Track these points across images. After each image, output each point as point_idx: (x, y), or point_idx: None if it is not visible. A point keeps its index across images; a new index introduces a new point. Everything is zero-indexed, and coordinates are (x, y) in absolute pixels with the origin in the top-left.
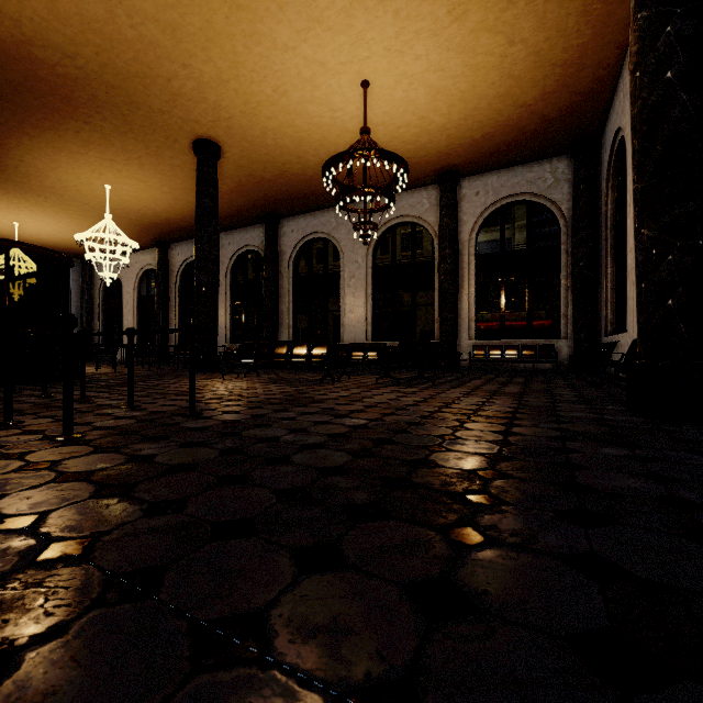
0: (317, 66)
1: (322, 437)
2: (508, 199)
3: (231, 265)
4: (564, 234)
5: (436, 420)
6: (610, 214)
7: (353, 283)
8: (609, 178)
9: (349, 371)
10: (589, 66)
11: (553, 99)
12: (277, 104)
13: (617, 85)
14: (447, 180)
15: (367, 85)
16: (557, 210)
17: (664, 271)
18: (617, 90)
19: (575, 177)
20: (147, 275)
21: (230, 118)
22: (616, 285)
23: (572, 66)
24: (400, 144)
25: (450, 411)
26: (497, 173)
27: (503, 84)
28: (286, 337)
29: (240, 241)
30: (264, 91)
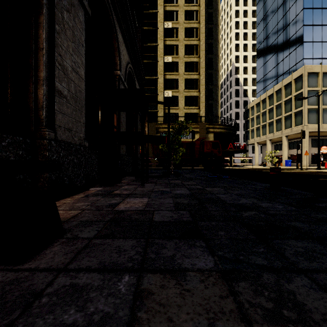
0: None
1: None
2: None
3: None
4: None
5: None
6: None
7: None
8: None
9: None
10: None
11: None
12: None
13: None
14: None
15: None
16: None
17: None
18: None
19: None
20: None
21: None
22: None
23: None
24: None
25: None
26: None
27: None
28: None
29: None
30: None
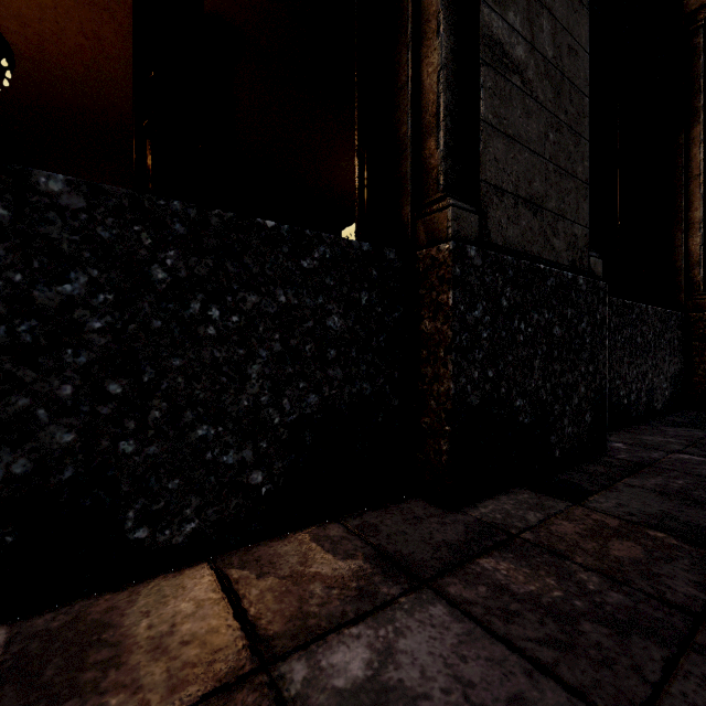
0: None
1: None
2: None
3: None
4: None
5: None
6: None
7: None
8: None
9: None
10: None
11: None
12: None
13: None
14: None
15: None
16: None
17: None
18: None
19: None
20: None
21: None
22: None
23: None
24: None
25: None
26: None
27: None
28: None
29: None
30: None
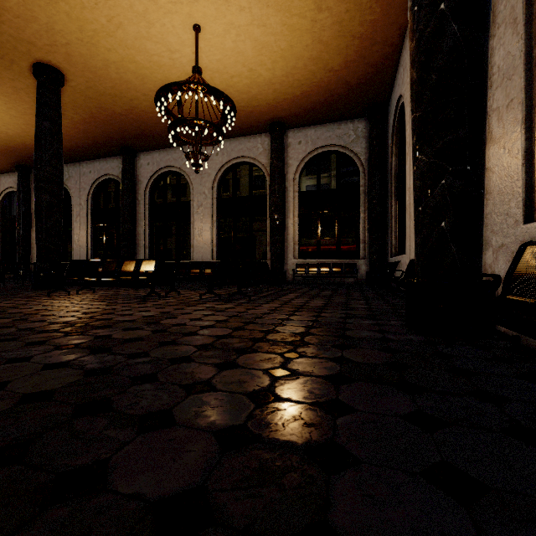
0: (149, 1)
1: (1, 404)
2: (322, 149)
3: (92, 191)
4: (362, 178)
5: (213, 351)
6: (394, 164)
7: (201, 211)
8: (393, 137)
9: (191, 286)
10: (379, 42)
11: (353, 68)
12: (114, 36)
13: (399, 62)
14: (276, 129)
15: (199, 29)
16: (358, 160)
17: (438, 195)
18: (399, 66)
19: (370, 135)
20: (9, 197)
21: (67, 44)
22: (398, 218)
23: (367, 40)
24: (235, 92)
25: (241, 335)
26: (314, 127)
27: (315, 47)
28: (142, 256)
29: (100, 170)
30: (98, 20)
